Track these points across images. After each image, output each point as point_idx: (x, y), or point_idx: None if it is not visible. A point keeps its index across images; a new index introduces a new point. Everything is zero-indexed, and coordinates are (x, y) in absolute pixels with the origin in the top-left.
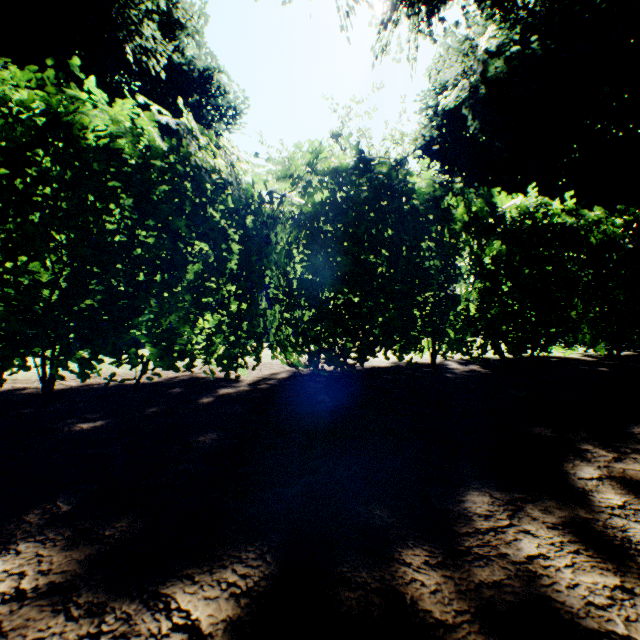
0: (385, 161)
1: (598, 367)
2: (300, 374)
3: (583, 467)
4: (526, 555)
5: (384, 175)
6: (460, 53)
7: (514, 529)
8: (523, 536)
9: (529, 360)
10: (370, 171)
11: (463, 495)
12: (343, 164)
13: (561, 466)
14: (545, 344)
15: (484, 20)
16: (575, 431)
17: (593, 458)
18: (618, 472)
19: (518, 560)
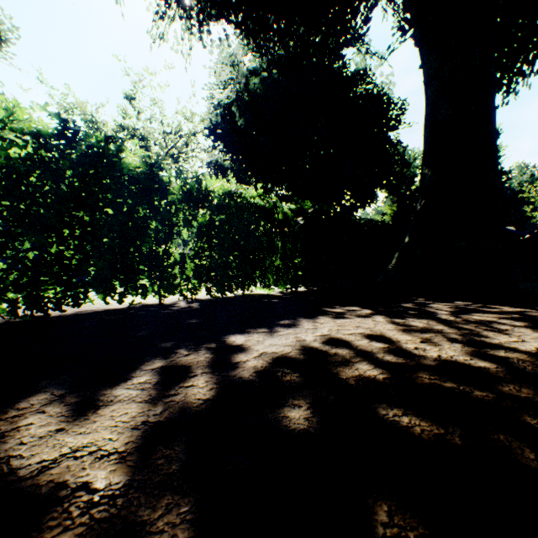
0: (94, 135)
1: (275, 299)
2: (12, 322)
3: (156, 363)
4: (16, 426)
5: (99, 146)
6: (229, 63)
7: (34, 412)
8: (35, 415)
9: (241, 297)
10: (76, 140)
11: (27, 398)
12: (46, 129)
13: (142, 365)
14: (248, 285)
15: (243, 45)
16: (190, 341)
17: (173, 357)
18: (174, 362)
19: (4, 431)
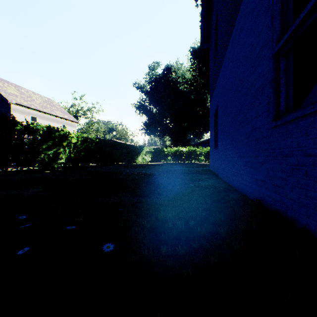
0: None
1: None
2: None
3: None
4: None
5: None
6: None
7: None
8: None
9: None
10: None
11: None
12: None
13: None
14: None
15: None
16: None
17: None
18: None
19: None
